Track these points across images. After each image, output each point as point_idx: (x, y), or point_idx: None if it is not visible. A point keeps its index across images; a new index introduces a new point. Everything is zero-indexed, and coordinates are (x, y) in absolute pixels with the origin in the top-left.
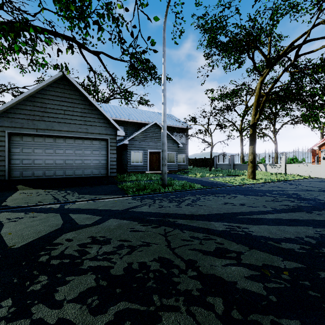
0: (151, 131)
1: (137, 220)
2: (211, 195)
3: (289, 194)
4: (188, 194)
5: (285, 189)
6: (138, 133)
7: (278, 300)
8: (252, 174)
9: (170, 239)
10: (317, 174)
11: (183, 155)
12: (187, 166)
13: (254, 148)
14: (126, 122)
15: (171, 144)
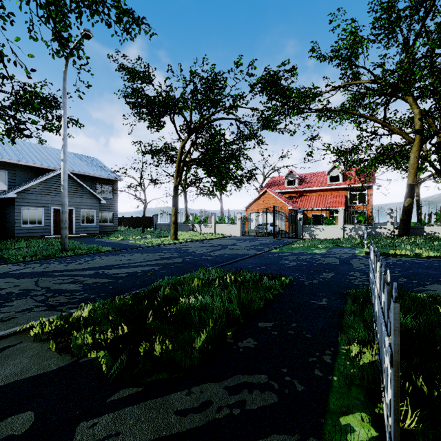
0: (57, 181)
1: (13, 277)
2: (111, 256)
3: (181, 250)
4: (87, 257)
5: (186, 247)
6: (35, 184)
7: (83, 290)
8: (174, 235)
9: (39, 282)
10: (235, 233)
11: (110, 213)
12: (116, 227)
13: (176, 210)
14: (14, 165)
15: (90, 200)
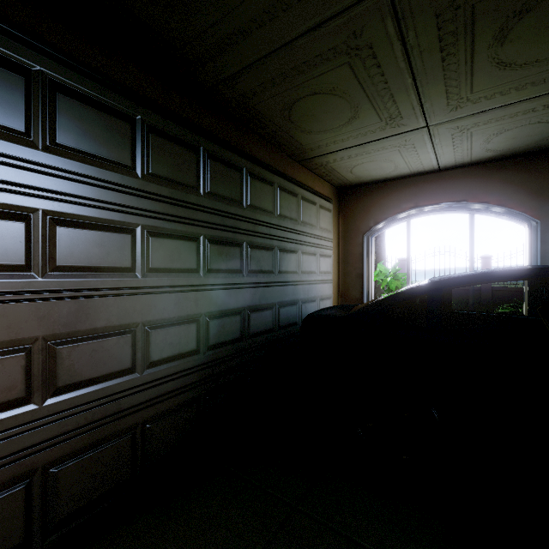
0: None
1: None
2: None
3: None
4: None
5: None
6: None
7: None
8: None
9: None
10: None
11: None
12: None
13: None
14: None
15: None
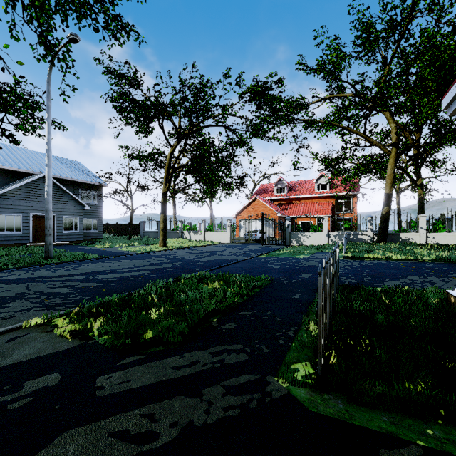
0: (37, 186)
1: (1, 283)
2: (99, 262)
3: (170, 257)
4: (74, 264)
5: (175, 253)
6: (13, 188)
7: (77, 292)
8: (163, 242)
9: (30, 287)
10: (225, 240)
11: (94, 220)
12: (100, 234)
13: (165, 216)
14: None
15: (73, 206)
